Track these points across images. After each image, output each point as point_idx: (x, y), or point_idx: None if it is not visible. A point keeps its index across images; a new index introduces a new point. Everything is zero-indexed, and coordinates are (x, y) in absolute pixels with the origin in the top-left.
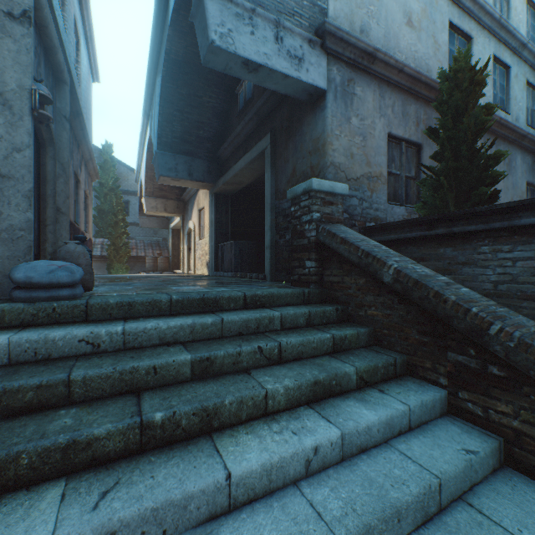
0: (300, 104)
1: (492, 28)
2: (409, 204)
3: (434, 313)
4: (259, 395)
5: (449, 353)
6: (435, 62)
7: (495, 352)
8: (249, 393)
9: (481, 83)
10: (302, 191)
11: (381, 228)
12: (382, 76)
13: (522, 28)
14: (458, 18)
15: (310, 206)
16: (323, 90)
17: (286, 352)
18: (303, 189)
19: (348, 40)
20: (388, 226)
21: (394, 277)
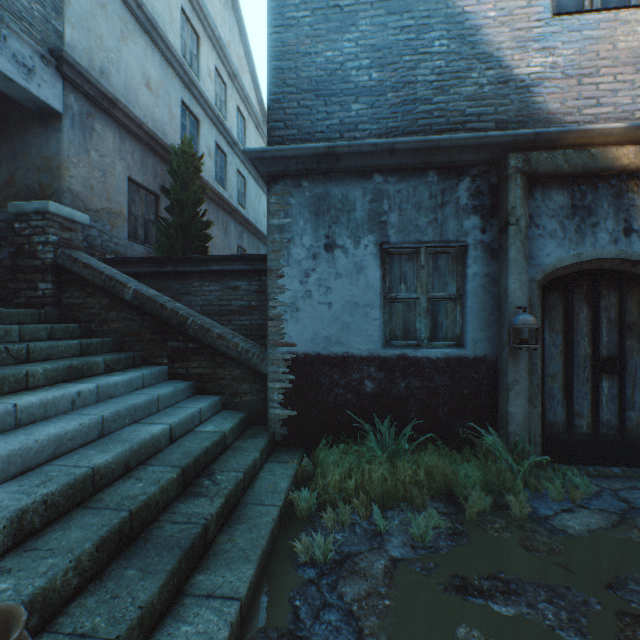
0: (23, 107)
1: (215, 121)
2: (149, 245)
3: (161, 318)
4: (21, 374)
5: (170, 342)
6: (171, 129)
7: (191, 333)
8: (12, 371)
9: (199, 169)
10: (34, 209)
11: (123, 261)
12: (123, 123)
13: (236, 130)
14: (190, 101)
15: (46, 228)
16: (60, 113)
17: (35, 353)
18: (36, 208)
19: (89, 78)
20: (129, 260)
21: (134, 295)
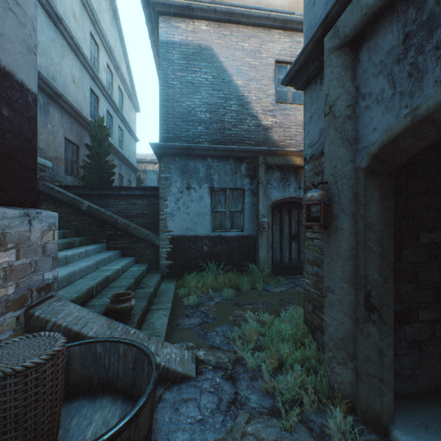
0: None
1: (107, 98)
2: (73, 175)
3: (103, 219)
4: None
5: (107, 231)
6: (85, 106)
7: (120, 227)
8: None
9: (108, 135)
10: None
11: (67, 187)
12: (63, 106)
13: (118, 101)
14: (94, 87)
15: None
16: None
17: None
18: None
19: (50, 85)
20: (71, 187)
21: (88, 208)
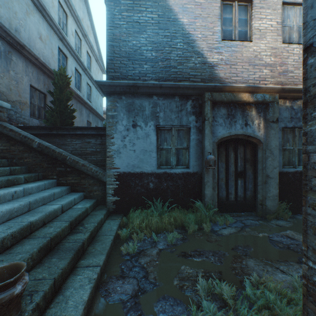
0: None
1: (75, 58)
2: (41, 119)
3: (52, 156)
4: None
5: (57, 168)
6: (52, 61)
7: (68, 164)
8: None
9: (69, 83)
10: None
11: (28, 128)
12: (28, 57)
13: (86, 62)
14: (62, 47)
15: None
16: None
17: None
18: None
19: (10, 34)
20: (32, 127)
21: (38, 145)
